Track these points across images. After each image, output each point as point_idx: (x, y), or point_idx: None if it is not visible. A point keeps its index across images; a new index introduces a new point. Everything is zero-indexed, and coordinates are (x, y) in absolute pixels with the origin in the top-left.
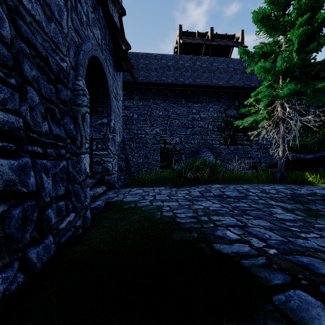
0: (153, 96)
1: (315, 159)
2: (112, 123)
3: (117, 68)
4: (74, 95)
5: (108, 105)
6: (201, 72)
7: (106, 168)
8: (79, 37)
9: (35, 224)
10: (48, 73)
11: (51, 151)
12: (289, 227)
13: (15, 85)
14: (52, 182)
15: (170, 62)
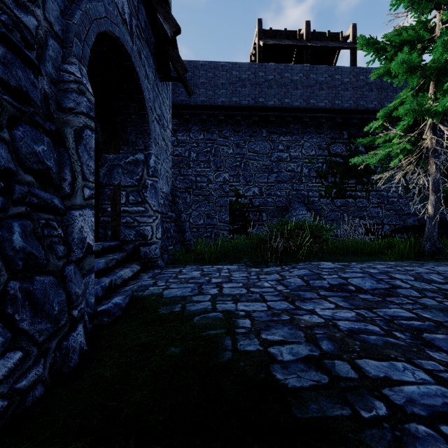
0: (219, 125)
1: None
2: (153, 160)
3: (161, 74)
4: (59, 92)
5: (146, 131)
6: (291, 88)
7: (142, 234)
8: None
9: None
10: None
11: None
12: None
13: None
14: None
15: (245, 74)
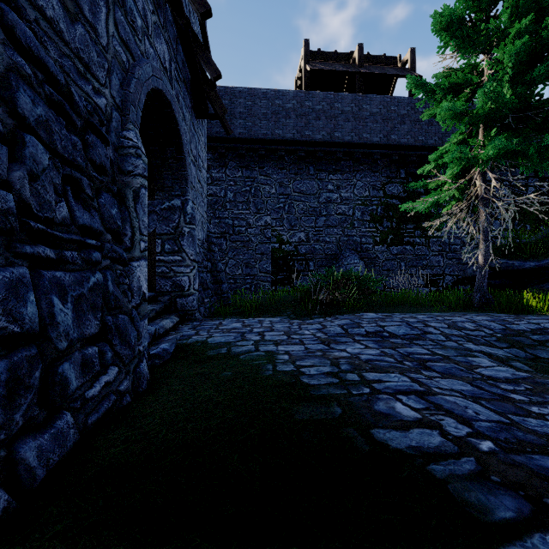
0: (260, 161)
1: (540, 269)
2: (190, 206)
3: (197, 112)
4: (120, 156)
5: (183, 176)
6: (342, 120)
7: (179, 285)
8: (130, 55)
9: (35, 393)
10: (69, 114)
11: (73, 255)
12: (507, 394)
13: (0, 131)
14: (73, 311)
15: (290, 103)
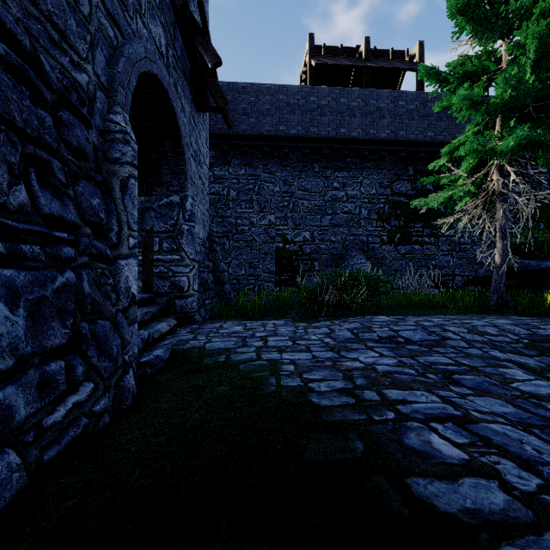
0: (264, 158)
1: None
2: (189, 203)
3: (198, 104)
4: (105, 142)
5: (182, 170)
6: (348, 116)
7: (177, 286)
8: (119, 31)
9: None
10: (34, 83)
11: (33, 250)
12: None
13: None
14: (28, 319)
15: (294, 98)
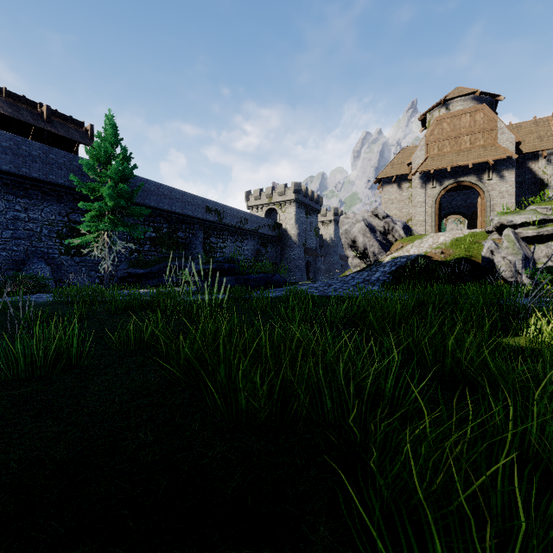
0: None
1: (147, 273)
2: None
3: None
4: None
5: None
6: (30, 160)
7: None
8: None
9: None
10: None
11: None
12: None
13: None
14: None
15: None
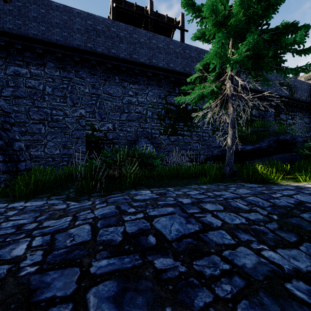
0: (76, 66)
1: (253, 150)
2: None
3: None
4: None
5: None
6: (138, 47)
7: None
8: None
9: None
10: None
11: None
12: None
13: None
14: None
15: (100, 25)
